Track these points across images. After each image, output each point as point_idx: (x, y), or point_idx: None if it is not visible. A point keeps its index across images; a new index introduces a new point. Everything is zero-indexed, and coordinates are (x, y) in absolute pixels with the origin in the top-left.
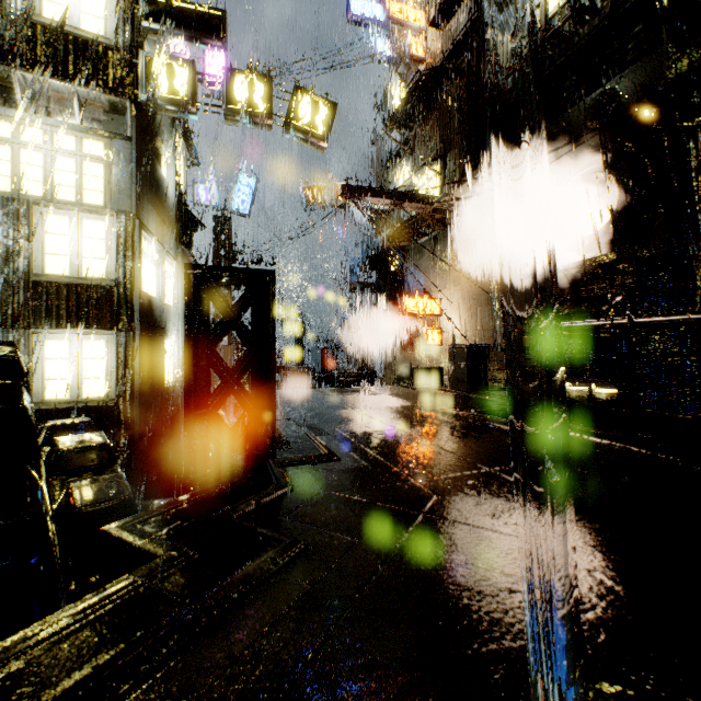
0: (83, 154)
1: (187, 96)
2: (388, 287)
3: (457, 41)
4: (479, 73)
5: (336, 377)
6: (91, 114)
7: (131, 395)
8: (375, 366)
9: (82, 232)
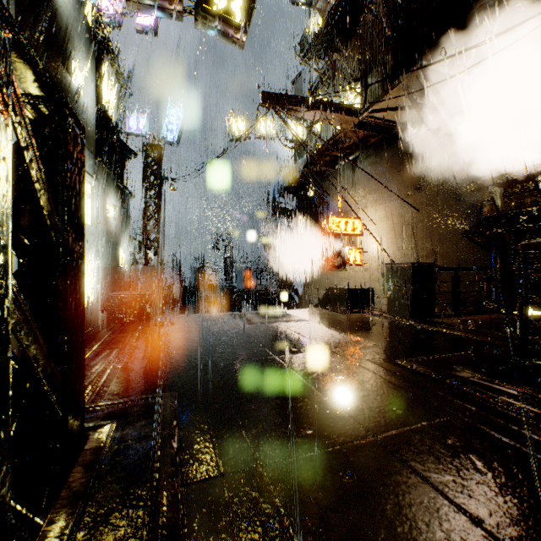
0: None
1: None
2: (307, 212)
3: None
4: None
5: (259, 295)
6: None
7: None
8: (294, 284)
9: None
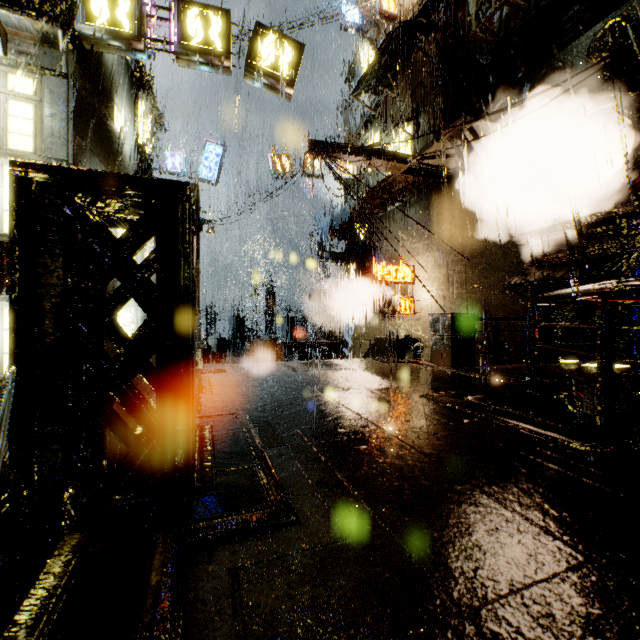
0: (8, 92)
1: (132, 29)
2: (357, 256)
3: None
4: (457, 23)
5: (305, 346)
6: (18, 46)
7: None
8: (343, 335)
9: (3, 181)
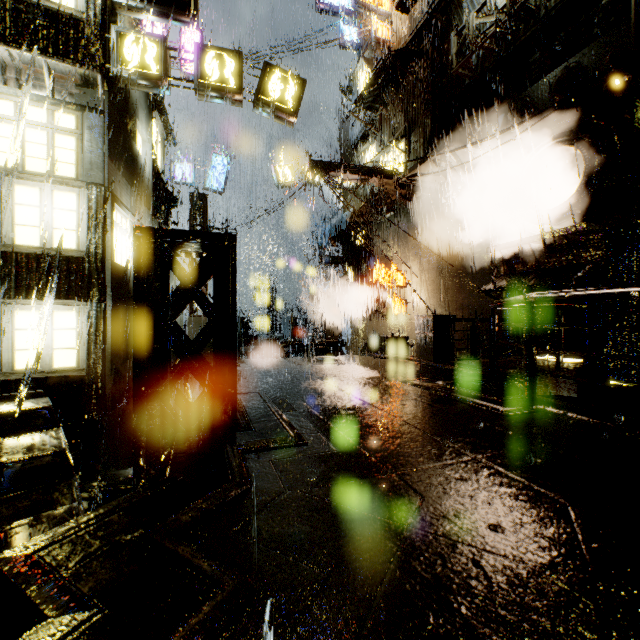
0: (55, 127)
1: (159, 71)
2: (355, 260)
3: (421, 23)
4: (443, 54)
5: (306, 345)
6: (63, 87)
7: (103, 365)
8: (342, 335)
9: (53, 204)
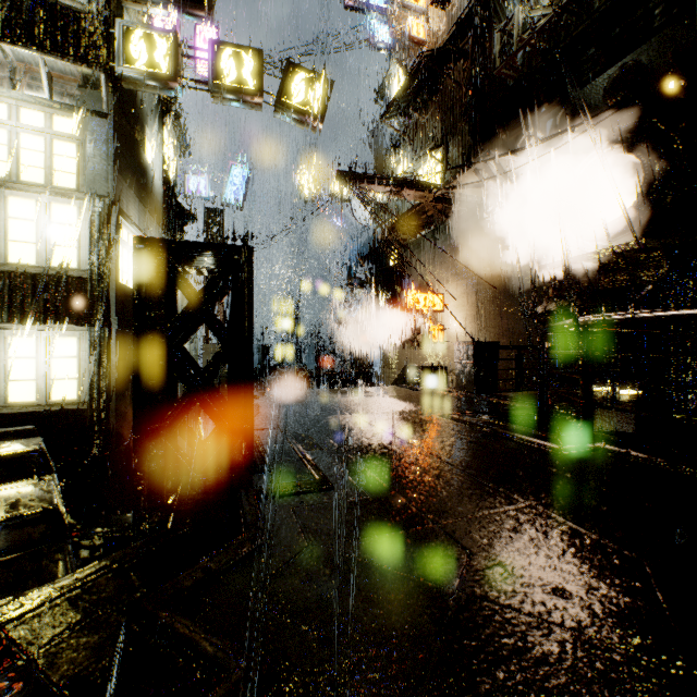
0: (53, 132)
1: (169, 70)
2: (386, 283)
3: (460, 20)
4: (484, 53)
5: (333, 376)
6: (62, 88)
7: (107, 398)
8: (373, 364)
9: (51, 217)
